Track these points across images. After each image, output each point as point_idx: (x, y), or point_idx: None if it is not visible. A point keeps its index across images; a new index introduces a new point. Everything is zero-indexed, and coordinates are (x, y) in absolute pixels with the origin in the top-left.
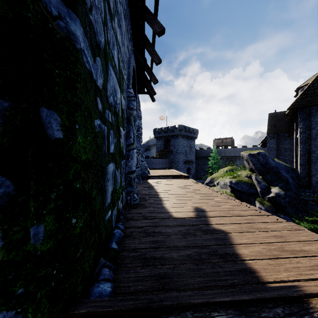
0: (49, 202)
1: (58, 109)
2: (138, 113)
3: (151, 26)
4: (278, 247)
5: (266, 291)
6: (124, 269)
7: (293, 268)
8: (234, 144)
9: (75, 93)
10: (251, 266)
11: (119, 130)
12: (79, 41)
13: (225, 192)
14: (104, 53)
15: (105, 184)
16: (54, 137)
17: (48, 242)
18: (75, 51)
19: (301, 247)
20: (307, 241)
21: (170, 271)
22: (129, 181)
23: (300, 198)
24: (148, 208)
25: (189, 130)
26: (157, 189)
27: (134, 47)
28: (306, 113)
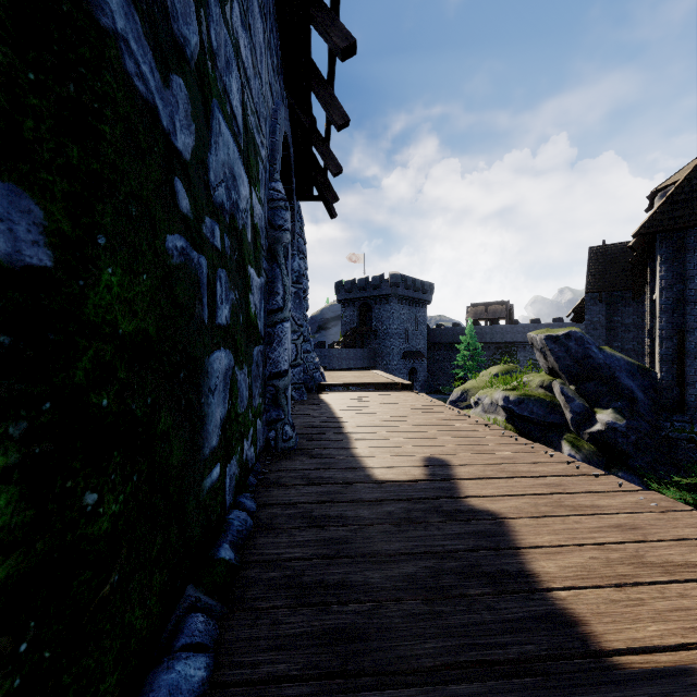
0: (2, 448)
1: (37, 183)
2: (299, 243)
3: (324, 35)
4: (630, 554)
5: (615, 685)
6: (247, 614)
7: (672, 610)
8: (512, 317)
9: (96, 149)
10: (567, 605)
11: (247, 274)
12: (108, 8)
13: (493, 421)
14: (199, 74)
15: (201, 401)
16: (21, 262)
17: (1, 564)
18: (96, 33)
19: (686, 554)
20: (696, 539)
21: (362, 619)
22: (273, 395)
23: (661, 436)
24: (317, 459)
25: (414, 286)
26: (341, 413)
27: (287, 90)
28: (674, 245)
